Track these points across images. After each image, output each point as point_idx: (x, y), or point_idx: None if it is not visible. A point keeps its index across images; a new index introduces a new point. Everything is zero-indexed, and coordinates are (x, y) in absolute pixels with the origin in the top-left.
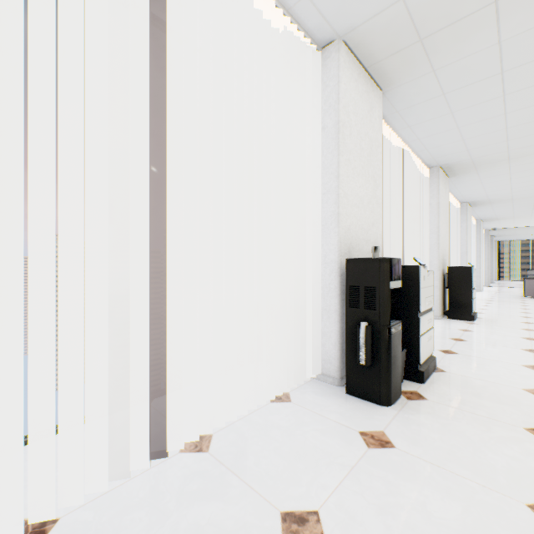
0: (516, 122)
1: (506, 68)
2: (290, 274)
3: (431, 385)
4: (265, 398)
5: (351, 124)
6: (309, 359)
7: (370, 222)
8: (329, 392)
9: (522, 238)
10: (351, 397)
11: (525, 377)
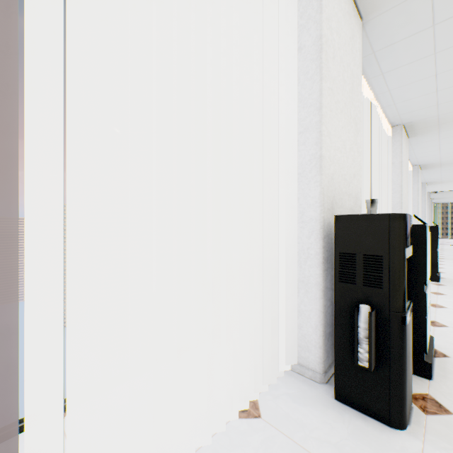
0: None
1: None
2: (256, 236)
3: (444, 383)
4: (224, 408)
5: (334, 46)
6: (281, 342)
7: (351, 172)
8: (310, 396)
9: None
10: (344, 407)
11: None
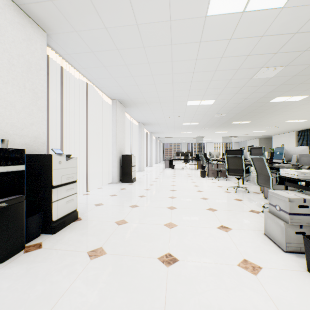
0: (140, 83)
1: (118, 48)
2: None
3: (59, 234)
4: None
5: None
6: None
7: (27, 122)
8: None
9: (171, 142)
10: None
11: (124, 213)
